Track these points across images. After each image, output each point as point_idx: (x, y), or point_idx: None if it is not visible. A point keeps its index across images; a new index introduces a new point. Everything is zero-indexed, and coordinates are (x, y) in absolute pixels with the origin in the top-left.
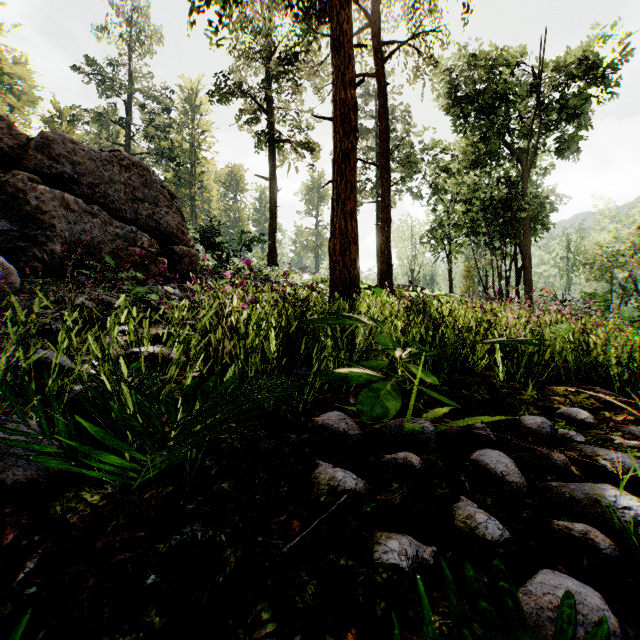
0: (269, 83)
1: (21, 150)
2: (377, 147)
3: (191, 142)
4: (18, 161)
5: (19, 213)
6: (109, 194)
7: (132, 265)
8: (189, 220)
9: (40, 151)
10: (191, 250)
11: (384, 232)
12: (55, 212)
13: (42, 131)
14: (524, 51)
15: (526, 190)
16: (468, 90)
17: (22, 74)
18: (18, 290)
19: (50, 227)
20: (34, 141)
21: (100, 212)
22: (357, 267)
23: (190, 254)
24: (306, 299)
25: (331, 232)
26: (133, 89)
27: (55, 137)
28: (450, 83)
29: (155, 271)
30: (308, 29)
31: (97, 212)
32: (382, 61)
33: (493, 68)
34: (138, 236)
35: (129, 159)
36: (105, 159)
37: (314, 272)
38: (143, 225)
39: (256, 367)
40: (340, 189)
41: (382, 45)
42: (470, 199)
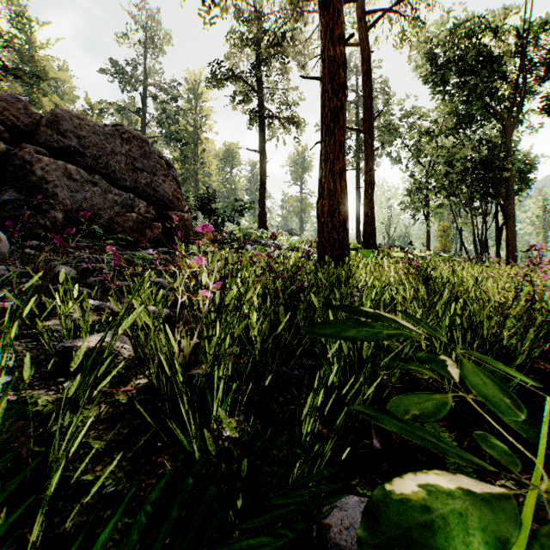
0: (259, 67)
1: (34, 127)
2: (356, 120)
3: (194, 125)
4: (31, 137)
5: (25, 183)
6: (111, 165)
7: (129, 230)
8: (193, 191)
9: (50, 127)
10: (185, 215)
11: (367, 194)
12: (58, 182)
13: (53, 109)
14: (506, 13)
15: (509, 150)
16: (448, 56)
17: (63, 78)
18: (7, 257)
19: (53, 196)
20: (45, 118)
21: (101, 181)
22: (346, 228)
23: (184, 219)
24: (298, 271)
25: (319, 193)
26: (147, 83)
27: (64, 114)
28: (430, 51)
29: (150, 235)
30: (294, 9)
31: (97, 181)
32: (365, 31)
33: (475, 31)
34: (135, 203)
35: (130, 132)
36: (108, 133)
37: (299, 234)
38: (142, 193)
39: (225, 384)
40: (328, 149)
41: (365, 16)
42: (451, 161)
